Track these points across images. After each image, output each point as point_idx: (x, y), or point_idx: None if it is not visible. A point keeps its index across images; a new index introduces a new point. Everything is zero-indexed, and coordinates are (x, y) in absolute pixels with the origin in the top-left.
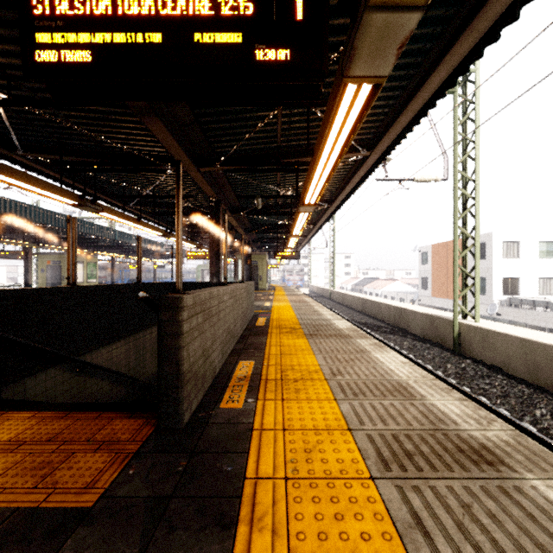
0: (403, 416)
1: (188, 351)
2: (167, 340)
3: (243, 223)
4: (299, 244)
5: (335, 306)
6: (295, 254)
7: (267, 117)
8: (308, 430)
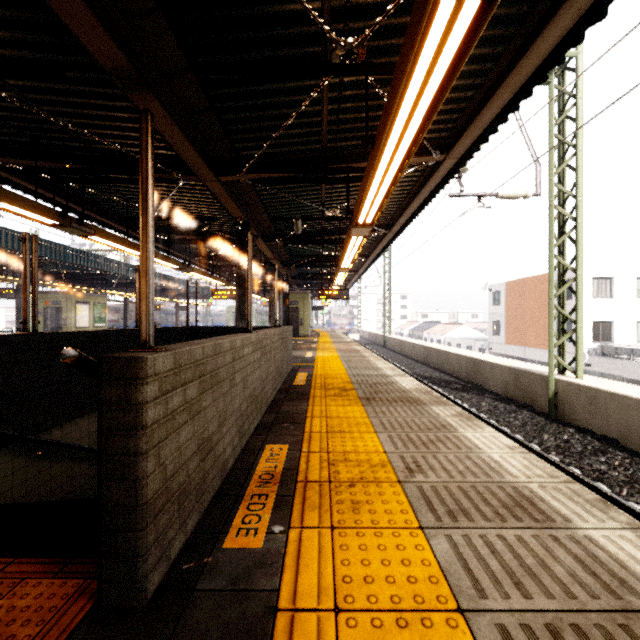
0: (551, 569)
1: (161, 454)
2: (114, 439)
3: (280, 254)
4: (348, 281)
5: (391, 355)
6: (344, 293)
7: (308, 98)
8: (382, 612)
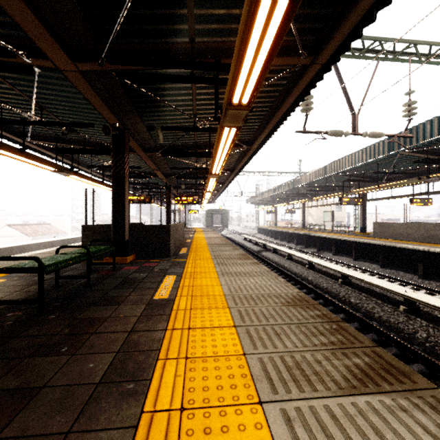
0: None
1: None
2: None
3: None
4: None
5: None
6: None
7: None
8: None
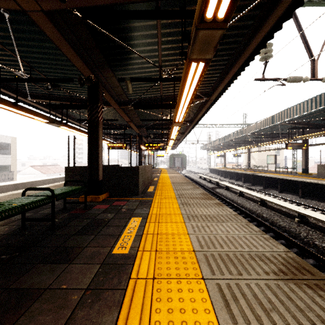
0: None
1: None
2: None
3: None
4: None
5: None
6: None
7: None
8: None
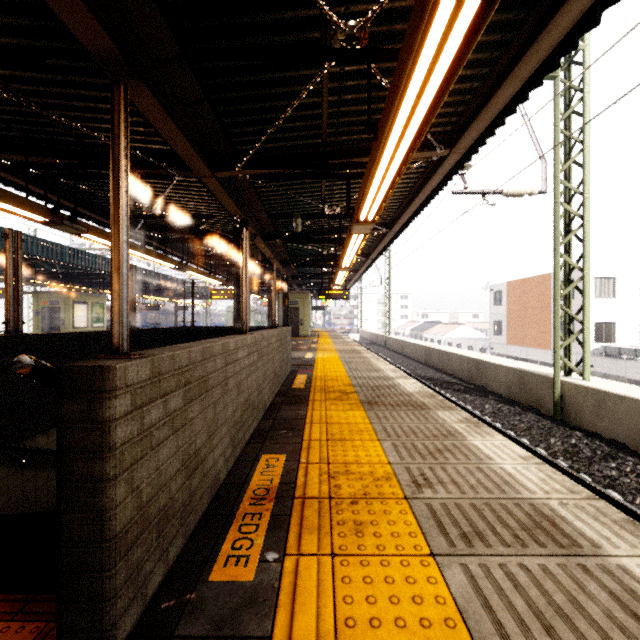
0: (584, 609)
1: (135, 478)
2: (76, 462)
3: (279, 254)
4: (348, 281)
5: (392, 356)
6: (344, 292)
7: (307, 87)
8: None
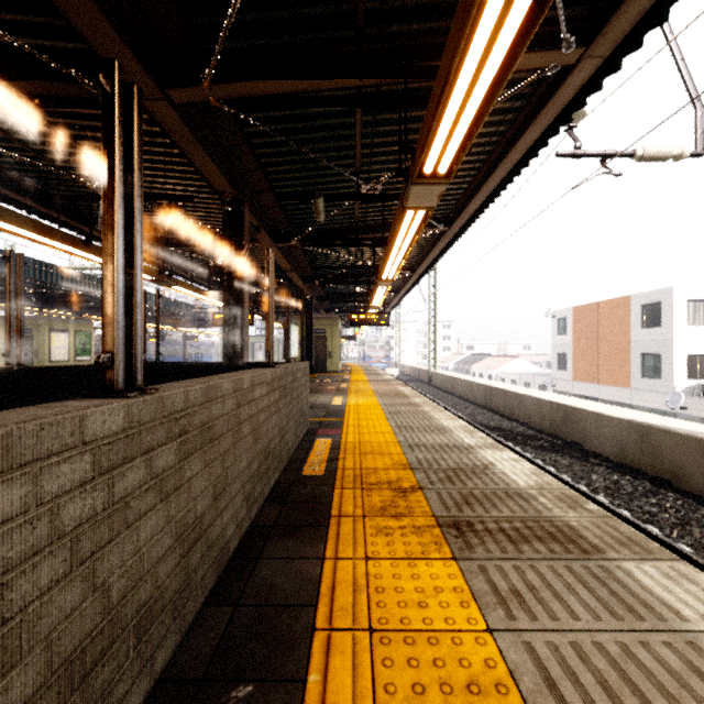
0: None
1: None
2: None
3: (299, 266)
4: (386, 305)
5: (441, 396)
6: (383, 317)
7: None
8: None
